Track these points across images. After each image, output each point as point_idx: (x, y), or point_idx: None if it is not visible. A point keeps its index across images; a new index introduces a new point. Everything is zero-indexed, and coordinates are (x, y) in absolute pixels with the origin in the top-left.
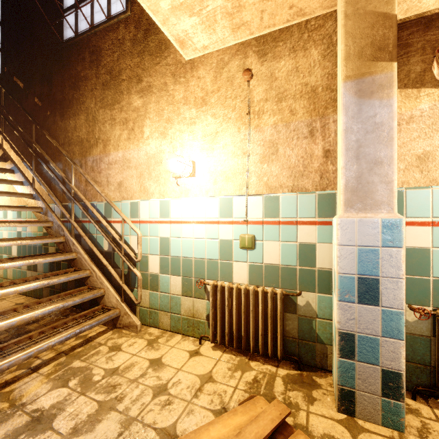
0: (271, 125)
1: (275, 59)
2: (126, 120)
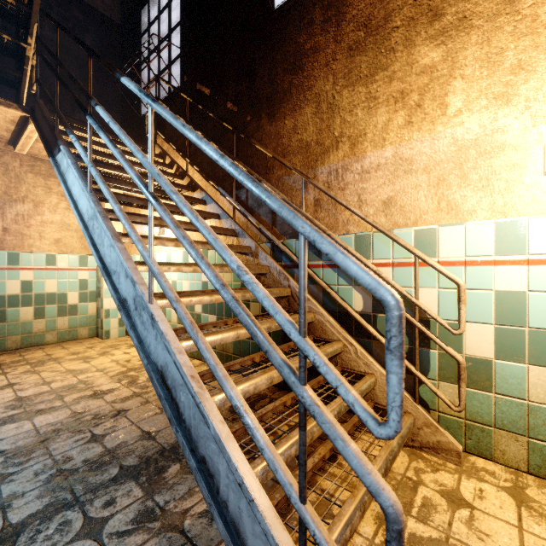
0: None
1: None
2: (402, 93)
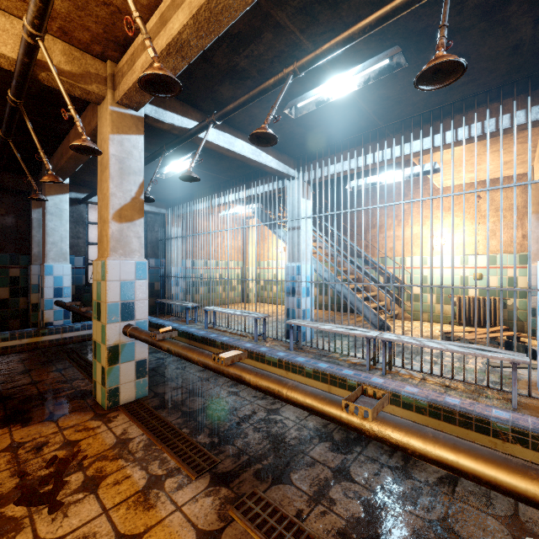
0: (491, 222)
1: (494, 191)
2: (396, 215)
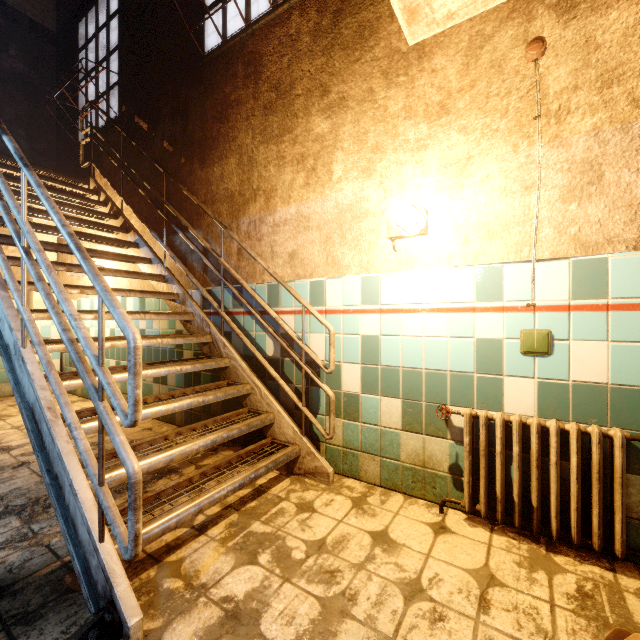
0: (586, 131)
1: (595, 11)
2: (302, 156)
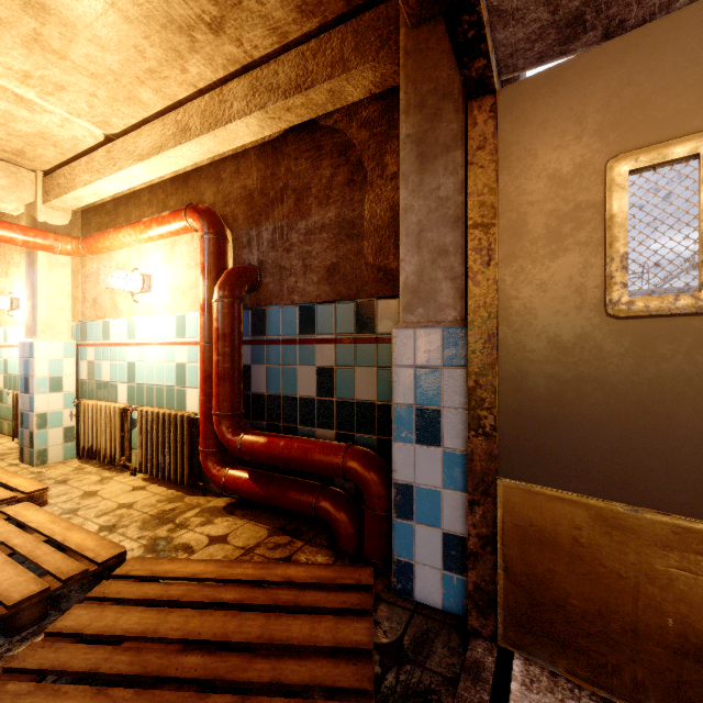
0: None
1: None
2: None
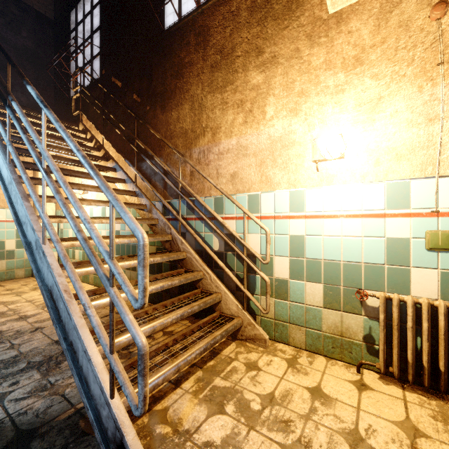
0: None
1: None
2: (241, 101)
